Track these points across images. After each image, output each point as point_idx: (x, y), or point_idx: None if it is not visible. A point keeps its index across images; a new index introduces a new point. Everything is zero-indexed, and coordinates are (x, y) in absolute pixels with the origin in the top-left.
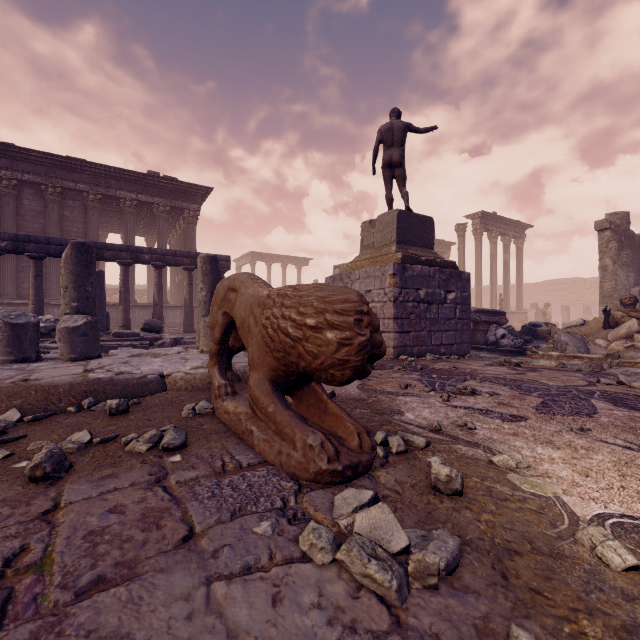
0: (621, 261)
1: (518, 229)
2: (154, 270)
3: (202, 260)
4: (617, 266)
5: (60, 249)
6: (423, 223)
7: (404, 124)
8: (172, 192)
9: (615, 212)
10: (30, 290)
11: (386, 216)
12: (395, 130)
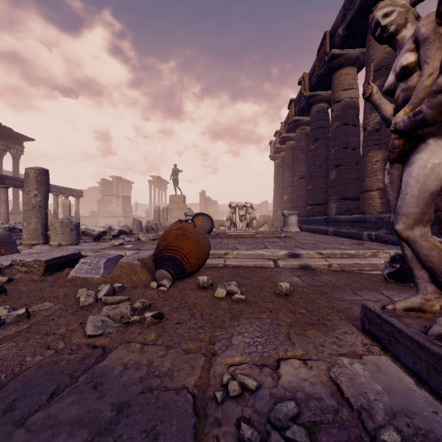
0: (204, 205)
1: (165, 183)
2: (55, 196)
3: (166, 209)
4: (204, 206)
5: (20, 184)
6: (185, 198)
7: (179, 170)
8: (6, 136)
9: (203, 190)
10: (4, 206)
11: (180, 196)
12: (177, 171)
